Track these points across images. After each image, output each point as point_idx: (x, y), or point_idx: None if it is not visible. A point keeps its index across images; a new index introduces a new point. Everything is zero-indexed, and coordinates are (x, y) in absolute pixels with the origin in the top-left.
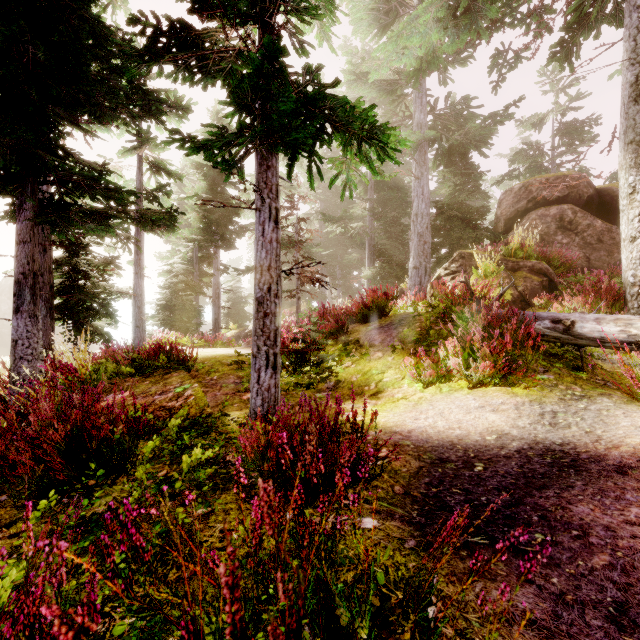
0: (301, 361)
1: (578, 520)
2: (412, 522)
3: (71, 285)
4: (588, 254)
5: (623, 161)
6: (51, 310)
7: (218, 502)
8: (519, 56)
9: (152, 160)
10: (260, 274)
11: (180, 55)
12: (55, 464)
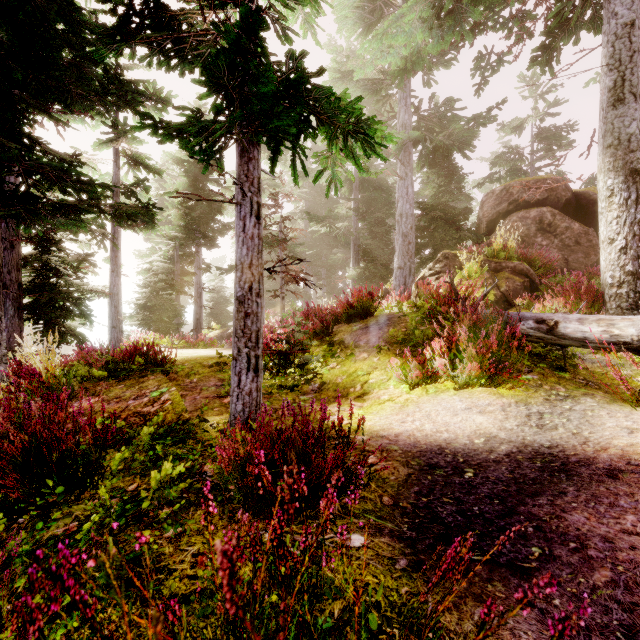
0: (285, 362)
1: (574, 530)
2: (402, 538)
3: (42, 283)
4: (566, 256)
5: (602, 164)
6: (19, 310)
7: (190, 523)
8: (501, 60)
9: (130, 154)
10: (241, 272)
11: (154, 37)
12: (9, 481)
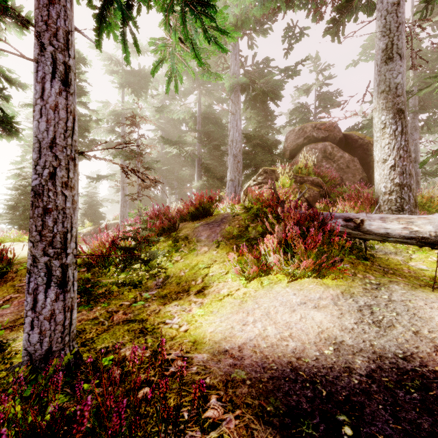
0: (130, 259)
1: None
2: None
3: None
4: (341, 175)
5: (377, 105)
6: None
7: None
8: (302, 32)
9: None
10: (37, 152)
11: None
12: None
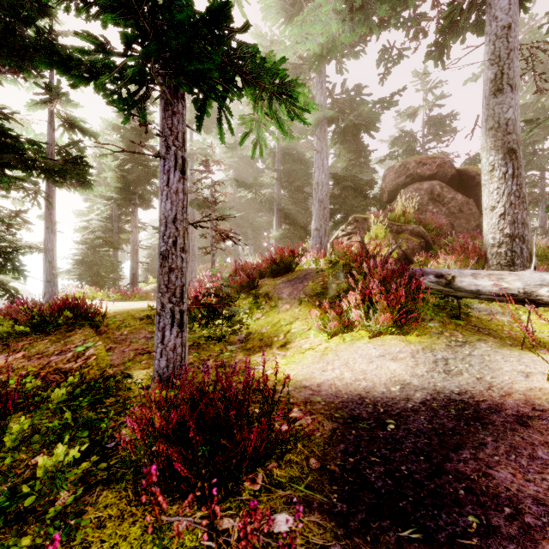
0: (213, 314)
1: (505, 491)
2: (333, 513)
3: None
4: (452, 221)
5: (485, 144)
6: None
7: (83, 522)
8: (401, 54)
9: (64, 116)
10: (165, 226)
11: None
12: None
